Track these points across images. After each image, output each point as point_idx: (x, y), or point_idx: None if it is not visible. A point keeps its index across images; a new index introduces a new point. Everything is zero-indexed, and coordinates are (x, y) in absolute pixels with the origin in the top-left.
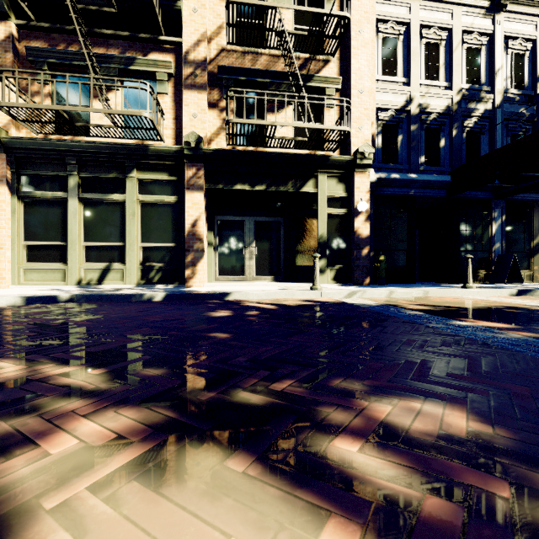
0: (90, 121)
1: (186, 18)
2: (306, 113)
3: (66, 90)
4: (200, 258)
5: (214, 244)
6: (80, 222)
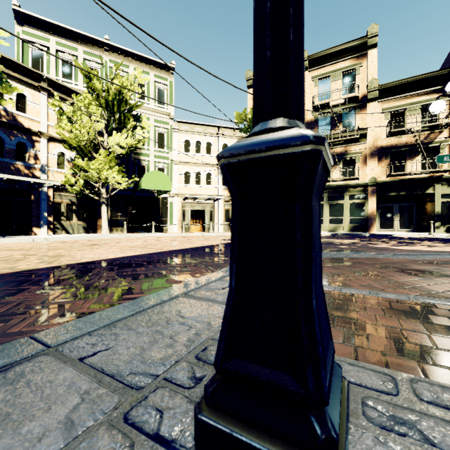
0: (331, 177)
1: (368, 134)
2: (426, 165)
3: (332, 174)
4: (374, 222)
5: (378, 216)
6: (328, 211)
